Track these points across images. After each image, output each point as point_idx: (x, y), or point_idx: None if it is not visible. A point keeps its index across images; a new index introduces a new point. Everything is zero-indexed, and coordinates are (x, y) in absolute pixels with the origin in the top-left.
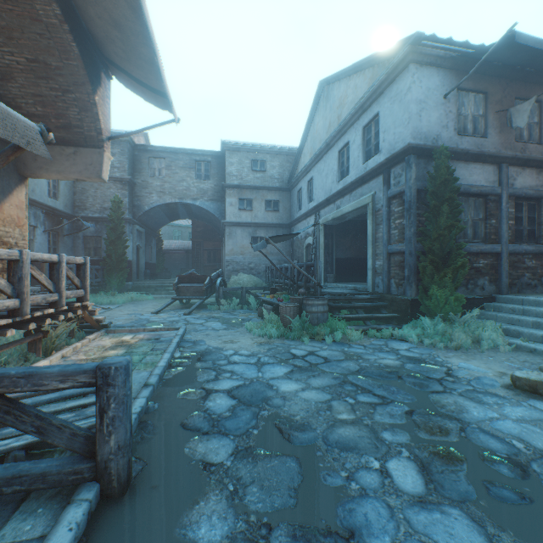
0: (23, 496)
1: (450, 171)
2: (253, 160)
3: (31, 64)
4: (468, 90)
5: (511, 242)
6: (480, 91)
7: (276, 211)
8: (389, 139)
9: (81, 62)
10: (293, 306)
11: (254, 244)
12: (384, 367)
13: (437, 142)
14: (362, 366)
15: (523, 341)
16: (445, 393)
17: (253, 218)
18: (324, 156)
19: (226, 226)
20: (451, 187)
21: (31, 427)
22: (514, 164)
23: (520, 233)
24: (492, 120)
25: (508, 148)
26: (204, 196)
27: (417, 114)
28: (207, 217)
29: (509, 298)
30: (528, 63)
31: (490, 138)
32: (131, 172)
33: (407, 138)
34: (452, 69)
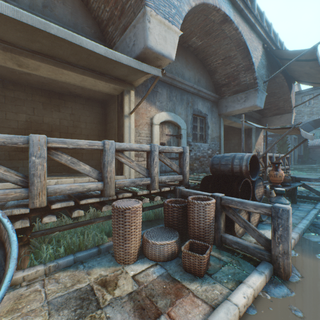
0: (304, 201)
1: None
2: None
3: (268, 94)
4: None
5: None
6: None
7: None
8: None
9: (286, 87)
10: None
11: None
12: None
13: None
14: None
15: None
16: None
17: None
18: None
19: None
20: None
21: (307, 188)
22: None
23: None
24: None
25: None
26: None
27: None
28: None
29: None
30: None
31: None
32: None
33: None
34: None
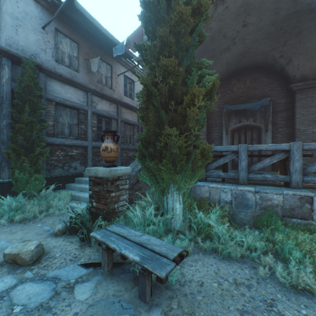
0: None
1: (36, 81)
2: None
3: None
4: (65, 35)
5: (95, 140)
6: (75, 40)
7: None
8: None
9: None
10: None
11: None
12: None
13: (36, 58)
14: None
15: (77, 203)
16: None
17: None
18: None
19: None
20: (36, 93)
21: None
22: (96, 95)
23: None
24: (83, 63)
25: (93, 85)
26: None
27: (13, 26)
28: None
29: None
30: (98, 36)
31: (82, 74)
32: None
33: (4, 43)
34: (51, 11)
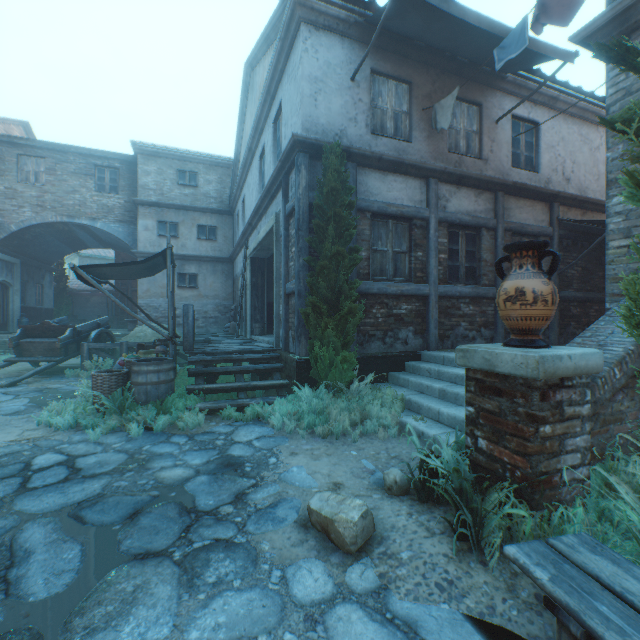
0: None
1: (344, 177)
2: (179, 171)
3: None
4: (387, 75)
5: (443, 281)
6: (403, 79)
7: (212, 241)
8: (289, 134)
9: None
10: (109, 375)
11: (182, 284)
12: (146, 489)
13: (342, 139)
14: (106, 490)
15: (417, 420)
16: (156, 557)
17: (179, 248)
18: (251, 166)
19: (140, 258)
20: (343, 200)
21: None
22: (446, 180)
23: (456, 271)
24: (419, 120)
25: (440, 160)
26: (110, 215)
27: (311, 96)
28: (124, 246)
29: (432, 355)
30: (452, 44)
31: (416, 144)
32: None
33: (299, 130)
34: (363, 42)
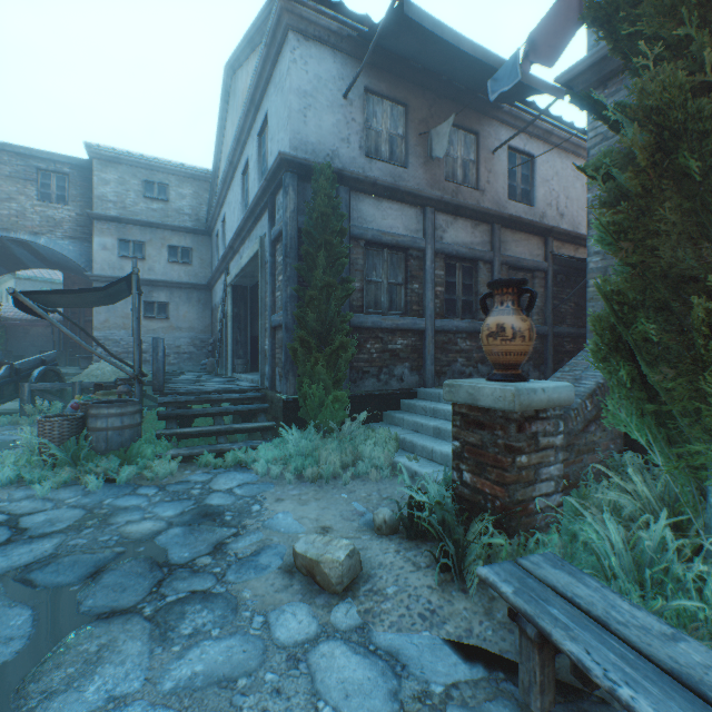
0: None
1: (335, 202)
2: (146, 181)
3: None
4: (382, 95)
5: (440, 315)
6: (399, 101)
7: (187, 264)
8: (275, 150)
9: None
10: (59, 420)
11: (149, 313)
12: (110, 545)
13: (333, 161)
14: (61, 550)
15: (410, 459)
16: (123, 615)
17: (146, 272)
18: (233, 181)
19: (96, 283)
20: (334, 226)
21: None
22: (443, 210)
23: (454, 305)
24: (415, 146)
25: (437, 188)
26: (57, 230)
27: (300, 111)
28: (75, 267)
29: (428, 392)
30: (448, 69)
31: (413, 170)
32: None
33: (287, 148)
34: (357, 57)
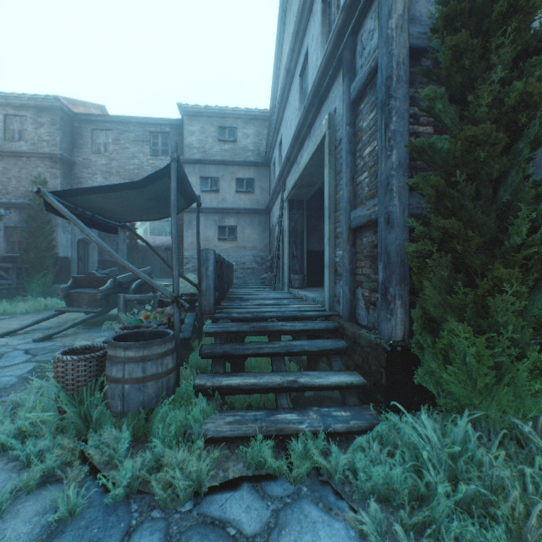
0: None
1: None
2: (219, 128)
3: None
4: None
5: None
6: None
7: (250, 193)
8: None
9: None
10: (73, 360)
11: (222, 236)
12: None
13: None
14: None
15: None
16: None
17: (219, 202)
18: (289, 95)
19: (185, 213)
20: None
21: None
22: None
23: None
24: None
25: None
26: None
27: None
28: None
29: None
30: None
31: None
32: (69, 148)
33: None
34: None
